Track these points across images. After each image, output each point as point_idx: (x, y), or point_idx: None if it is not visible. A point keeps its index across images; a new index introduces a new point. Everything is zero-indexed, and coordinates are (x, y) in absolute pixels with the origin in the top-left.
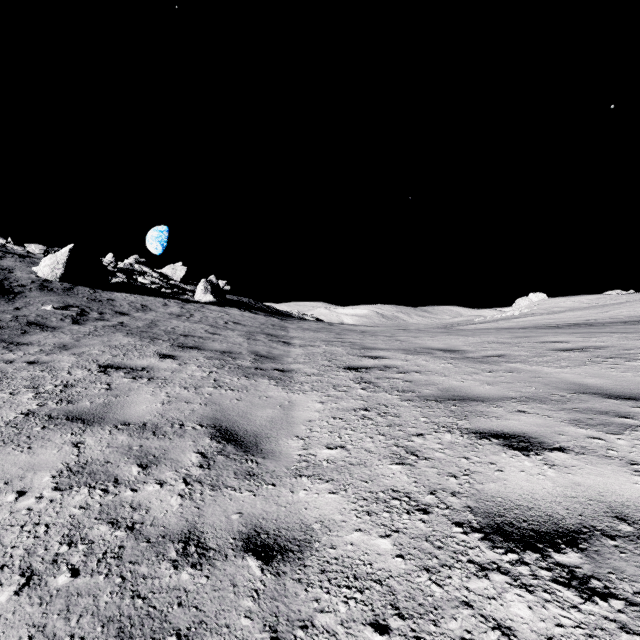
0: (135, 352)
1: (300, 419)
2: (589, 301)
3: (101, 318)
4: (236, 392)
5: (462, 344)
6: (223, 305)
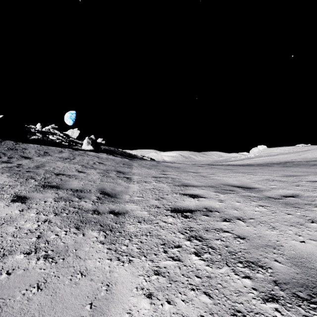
0: None
1: None
2: (289, 149)
3: (7, 161)
4: (48, 263)
5: (251, 181)
6: (98, 151)
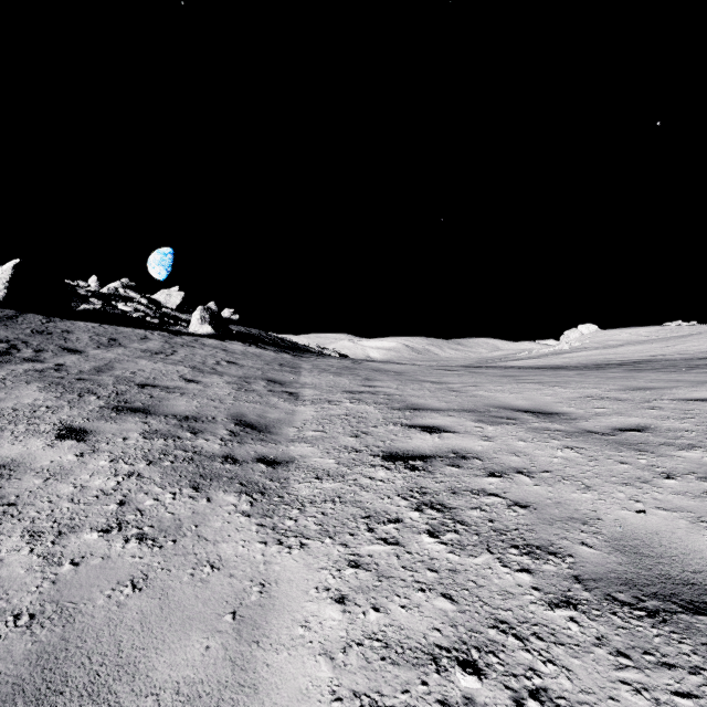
0: (22, 424)
1: None
2: (648, 333)
3: (34, 358)
4: (146, 548)
5: (554, 400)
6: (224, 338)
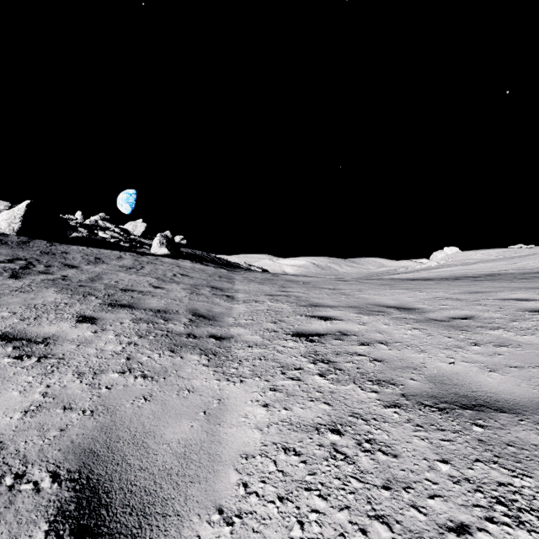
0: (52, 314)
1: (230, 449)
2: (497, 254)
3: (45, 271)
4: (148, 381)
5: (414, 300)
6: (177, 257)
